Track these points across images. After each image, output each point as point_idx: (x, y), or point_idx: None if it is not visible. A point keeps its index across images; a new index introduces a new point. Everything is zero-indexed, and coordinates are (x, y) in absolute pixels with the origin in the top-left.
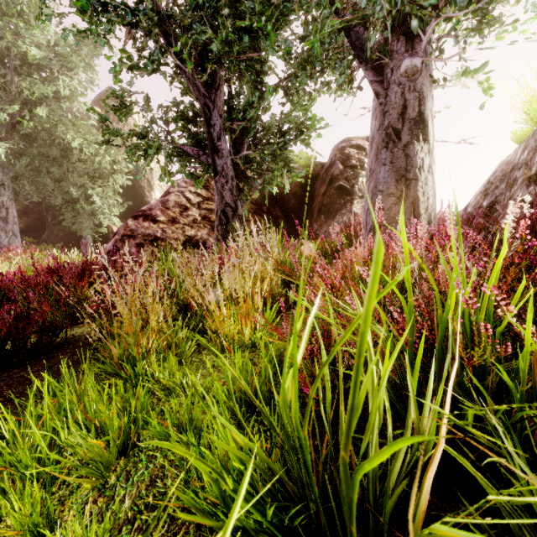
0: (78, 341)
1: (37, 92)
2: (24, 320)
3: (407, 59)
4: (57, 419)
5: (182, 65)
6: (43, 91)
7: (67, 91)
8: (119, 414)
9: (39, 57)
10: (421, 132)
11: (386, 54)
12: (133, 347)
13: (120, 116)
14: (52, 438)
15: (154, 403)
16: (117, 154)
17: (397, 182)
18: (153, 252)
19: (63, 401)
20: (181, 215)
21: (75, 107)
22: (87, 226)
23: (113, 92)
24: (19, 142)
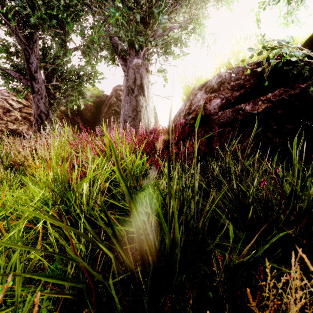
0: None
1: None
2: None
3: (136, 59)
4: None
5: (7, 20)
6: None
7: None
8: None
9: None
10: (142, 91)
11: (127, 54)
12: None
13: None
14: None
15: None
16: None
17: (132, 111)
18: None
19: None
20: (5, 114)
21: None
22: None
23: None
24: None
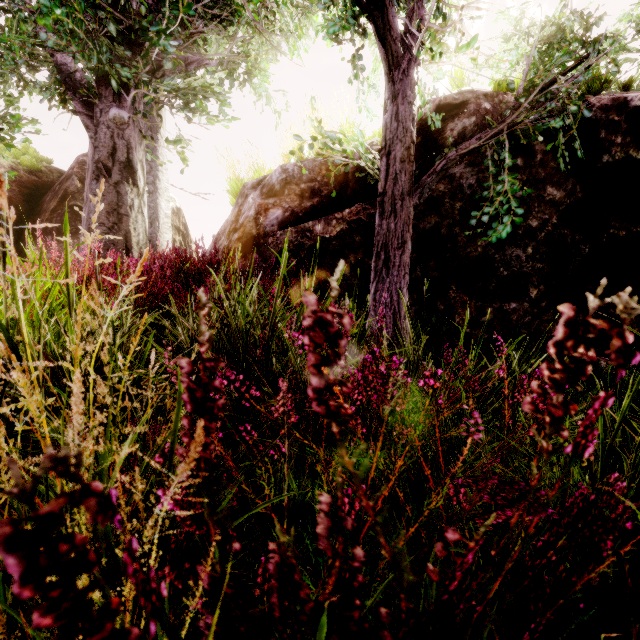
0: None
1: None
2: None
3: (115, 108)
4: None
5: None
6: None
7: None
8: None
9: None
10: (131, 176)
11: (95, 95)
12: None
13: None
14: None
15: None
16: None
17: (109, 214)
18: None
19: None
20: None
21: None
22: None
23: None
24: None
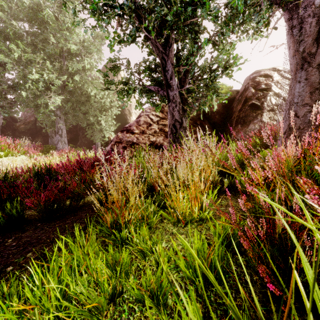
0: (90, 205)
1: (75, 68)
2: (62, 193)
3: None
4: (68, 276)
5: (148, 35)
6: (77, 67)
7: (88, 66)
8: (110, 267)
9: (76, 49)
10: None
11: None
12: (120, 217)
13: (114, 73)
14: (67, 284)
15: (133, 258)
16: (112, 97)
17: (310, 94)
18: (132, 151)
19: (74, 257)
20: (147, 129)
21: (93, 74)
22: (98, 137)
23: (110, 59)
24: (67, 95)
